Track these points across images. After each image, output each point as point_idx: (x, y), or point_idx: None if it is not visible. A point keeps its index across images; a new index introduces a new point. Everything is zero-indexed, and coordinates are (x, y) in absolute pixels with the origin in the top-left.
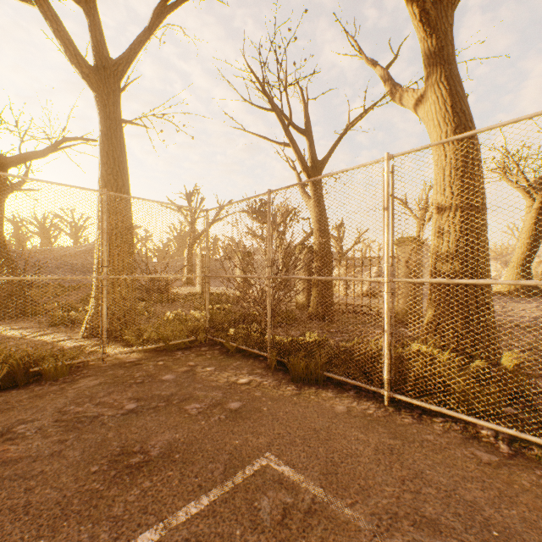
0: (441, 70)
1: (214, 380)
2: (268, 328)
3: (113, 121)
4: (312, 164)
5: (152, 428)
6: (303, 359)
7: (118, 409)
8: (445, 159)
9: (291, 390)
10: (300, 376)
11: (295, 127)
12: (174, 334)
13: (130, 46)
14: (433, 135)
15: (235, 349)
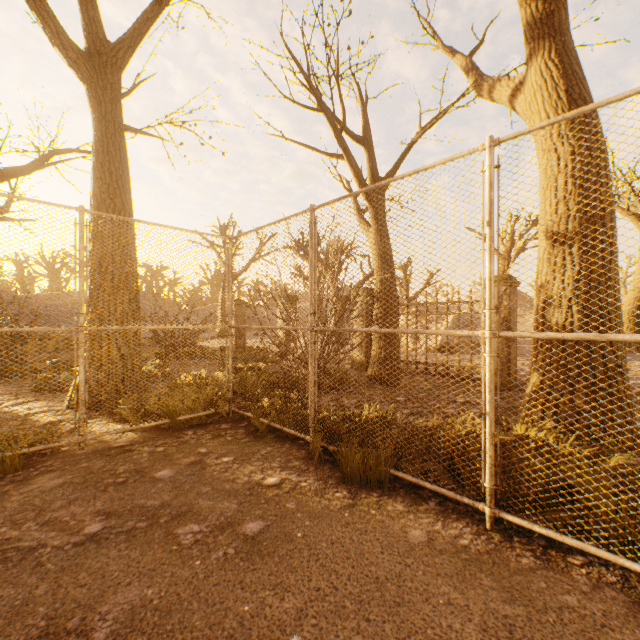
0: (551, 44)
1: (230, 479)
2: (311, 400)
3: (111, 123)
4: (373, 182)
5: (112, 576)
6: (359, 449)
7: (73, 534)
8: (558, 165)
9: (341, 499)
10: (355, 472)
11: (351, 134)
12: (183, 405)
13: (134, 25)
14: (539, 134)
15: (266, 427)
